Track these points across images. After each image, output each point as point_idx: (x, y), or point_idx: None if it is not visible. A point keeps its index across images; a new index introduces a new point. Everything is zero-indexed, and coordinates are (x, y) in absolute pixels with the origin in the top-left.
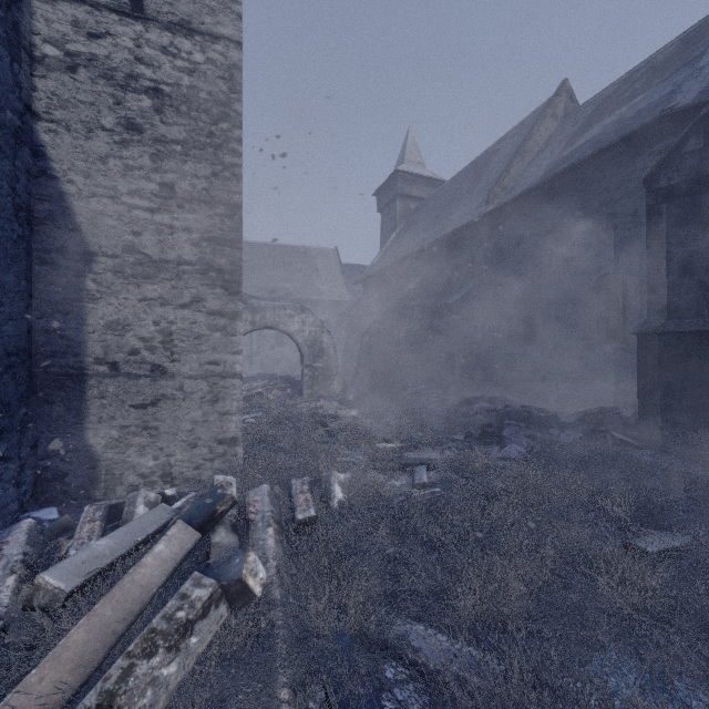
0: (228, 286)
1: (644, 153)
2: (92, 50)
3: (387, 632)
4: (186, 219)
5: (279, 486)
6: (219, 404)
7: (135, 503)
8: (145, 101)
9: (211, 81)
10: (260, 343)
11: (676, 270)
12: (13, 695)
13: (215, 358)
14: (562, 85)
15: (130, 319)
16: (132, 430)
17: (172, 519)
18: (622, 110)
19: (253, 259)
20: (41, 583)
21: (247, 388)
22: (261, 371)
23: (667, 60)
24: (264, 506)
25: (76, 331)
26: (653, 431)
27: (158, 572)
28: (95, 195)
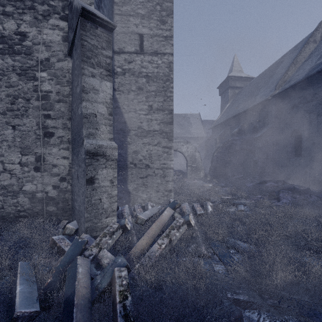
0: (169, 138)
1: None
2: (129, 67)
3: (230, 242)
4: (155, 116)
5: None
6: (166, 178)
7: (148, 205)
8: (144, 80)
9: (163, 69)
10: None
11: None
12: (146, 233)
13: (164, 162)
14: (319, 25)
15: (139, 150)
16: (140, 185)
17: (159, 210)
18: None
19: None
20: (139, 217)
21: None
22: None
23: None
24: (187, 208)
25: (125, 154)
26: None
27: (166, 217)
28: (130, 111)
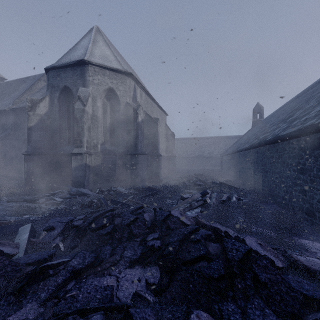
0: None
1: None
2: None
3: None
4: None
5: None
6: None
7: None
8: None
9: None
10: None
11: None
12: None
13: None
14: None
15: None
16: None
17: None
18: None
19: None
20: None
21: None
22: None
23: None
24: None
25: None
26: None
27: None
28: None
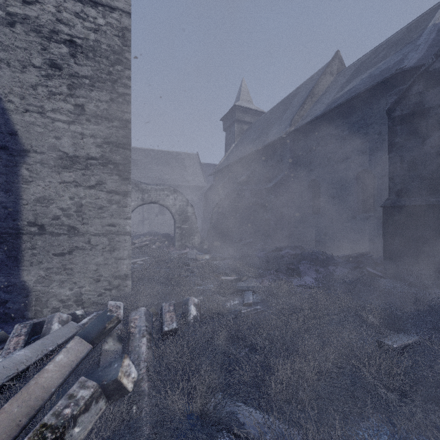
0: (121, 174)
1: (385, 96)
2: (26, 12)
3: (222, 411)
4: (92, 129)
5: (155, 307)
6: (115, 253)
7: (52, 322)
8: (64, 48)
9: (109, 37)
10: (149, 213)
11: (406, 167)
12: None
13: (112, 222)
14: (335, 54)
15: (53, 195)
16: (54, 270)
17: (77, 332)
18: (372, 69)
19: (144, 159)
20: None
21: (139, 241)
22: (149, 230)
23: (398, 40)
24: (141, 323)
25: (15, 204)
26: (392, 267)
27: (57, 375)
28: (28, 111)
